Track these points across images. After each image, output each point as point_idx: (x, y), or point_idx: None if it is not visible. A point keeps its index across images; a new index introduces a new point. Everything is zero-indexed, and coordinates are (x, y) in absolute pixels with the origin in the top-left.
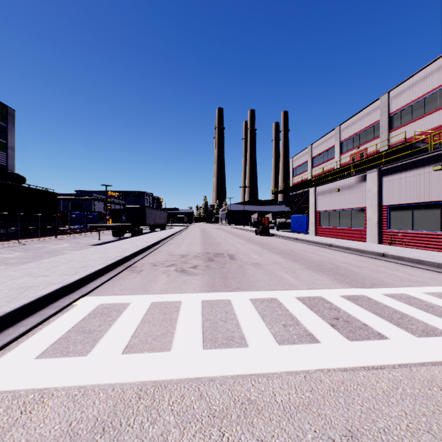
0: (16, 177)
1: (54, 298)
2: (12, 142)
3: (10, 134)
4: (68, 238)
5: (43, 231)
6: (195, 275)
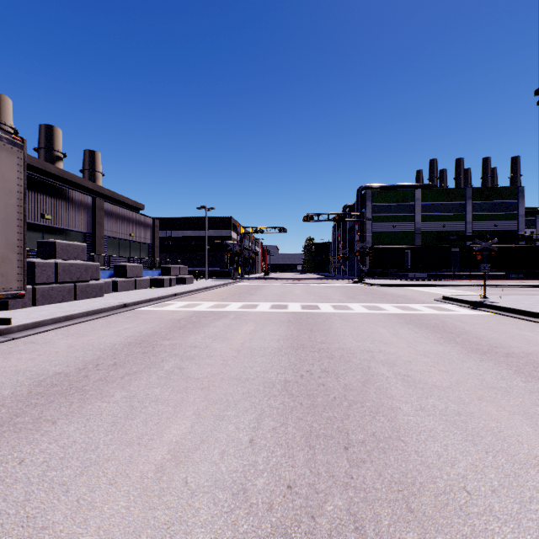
0: (520, 237)
1: (426, 286)
2: (521, 211)
3: (519, 206)
4: (529, 282)
5: (536, 278)
6: (467, 289)
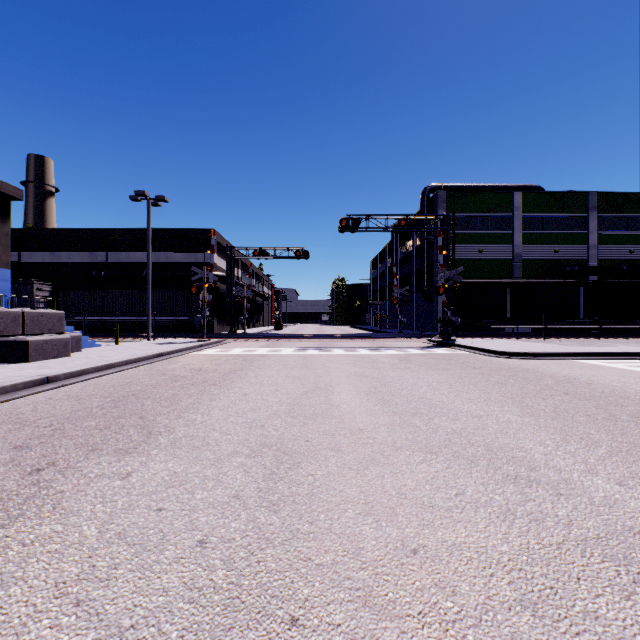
0: None
1: (618, 356)
2: None
3: None
4: None
5: None
6: None
